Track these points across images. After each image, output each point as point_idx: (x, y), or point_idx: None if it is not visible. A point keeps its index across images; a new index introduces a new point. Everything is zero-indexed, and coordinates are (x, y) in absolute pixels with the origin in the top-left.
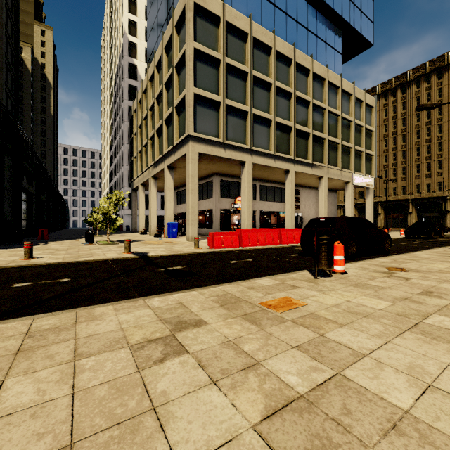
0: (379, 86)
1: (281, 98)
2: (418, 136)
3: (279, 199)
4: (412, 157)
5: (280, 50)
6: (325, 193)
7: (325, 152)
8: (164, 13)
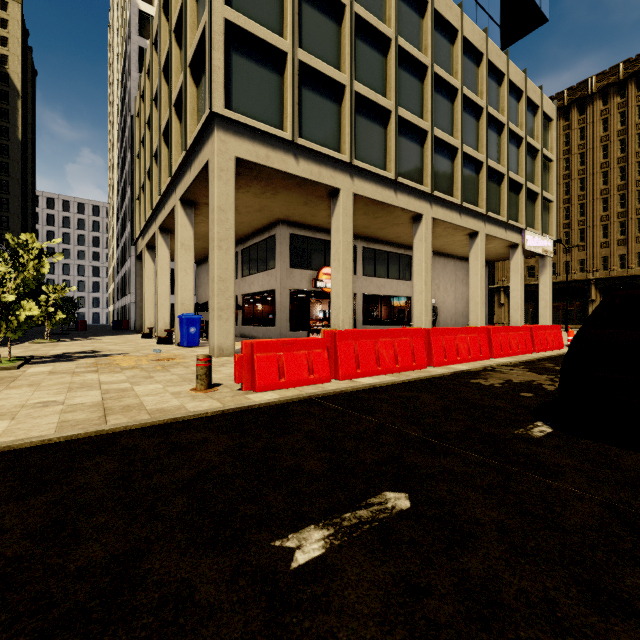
0: None
1: (408, 75)
2: (604, 181)
3: (396, 274)
4: (595, 213)
5: None
6: (481, 262)
7: (483, 188)
8: None
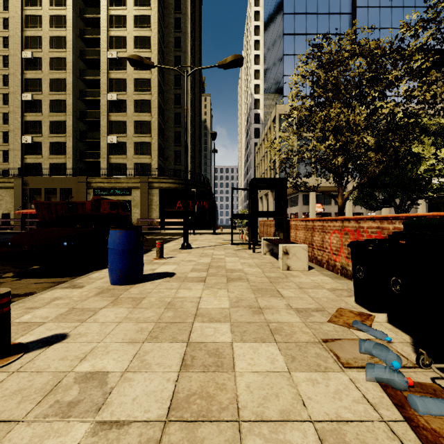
0: None
1: None
2: None
3: (353, 203)
4: None
5: None
6: None
7: None
8: (271, 98)
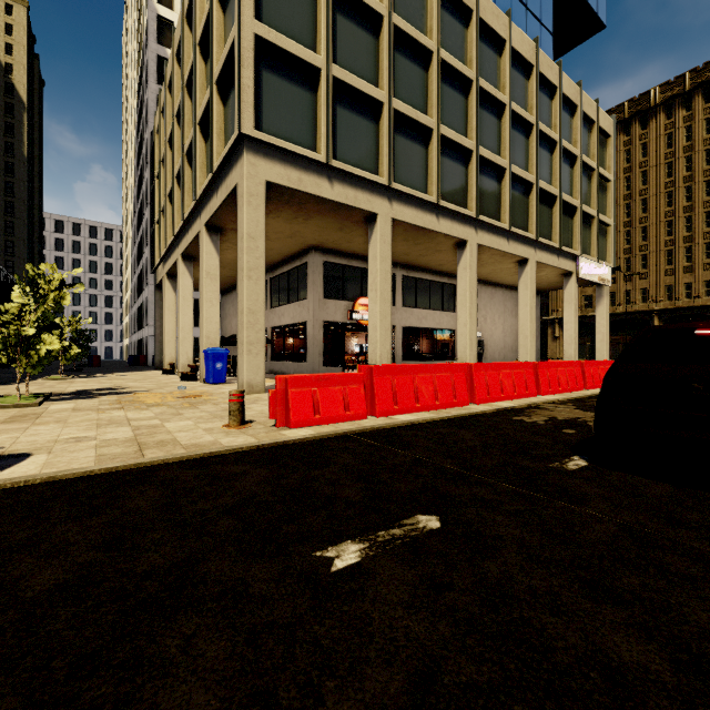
0: None
1: (451, 89)
2: (669, 202)
3: (439, 304)
4: (659, 237)
5: None
6: (531, 292)
7: (533, 211)
8: None
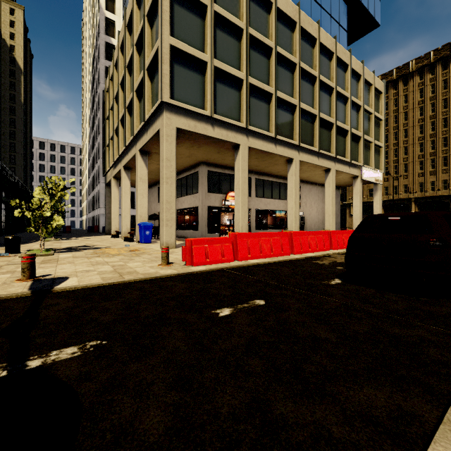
0: (379, 77)
1: (283, 69)
2: (421, 131)
3: (277, 195)
4: (415, 153)
5: (282, 8)
6: (332, 188)
7: (333, 140)
8: None
